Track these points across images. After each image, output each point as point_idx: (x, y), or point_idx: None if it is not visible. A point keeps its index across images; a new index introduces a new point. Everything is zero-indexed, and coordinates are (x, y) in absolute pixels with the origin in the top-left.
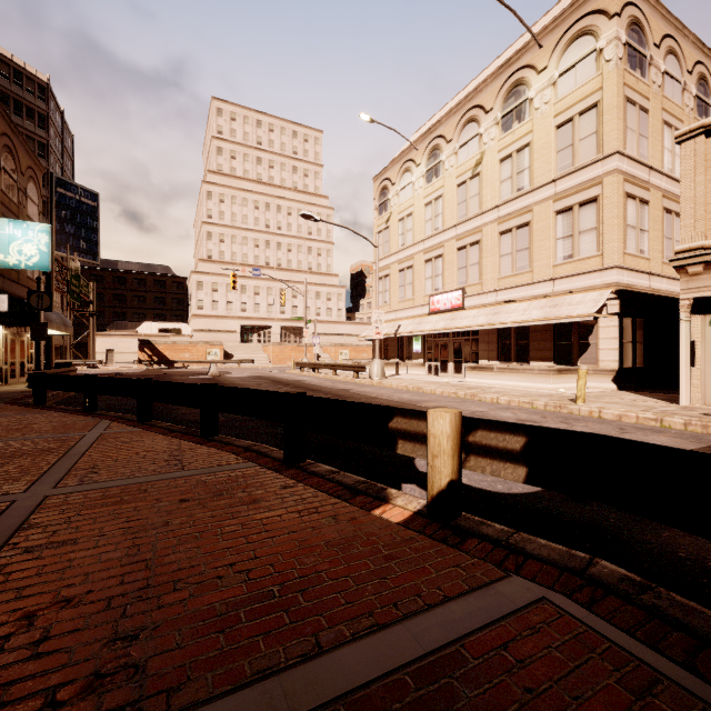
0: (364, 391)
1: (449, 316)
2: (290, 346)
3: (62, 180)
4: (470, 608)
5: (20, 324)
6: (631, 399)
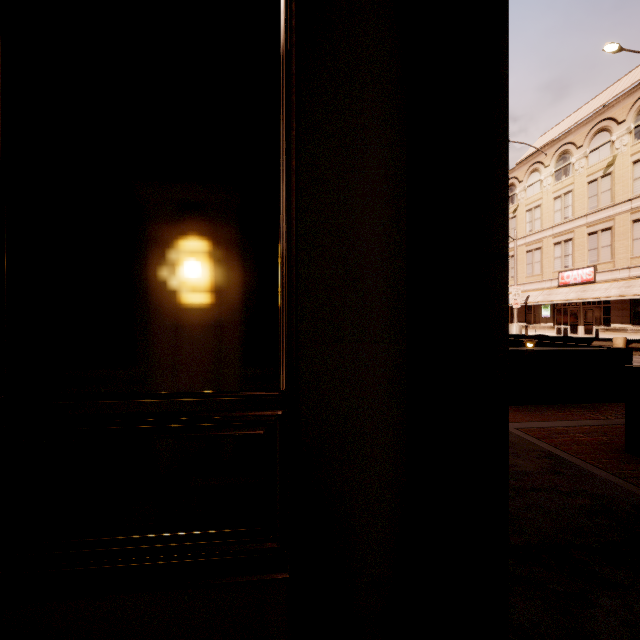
0: None
1: (579, 288)
2: None
3: None
4: None
5: None
6: None
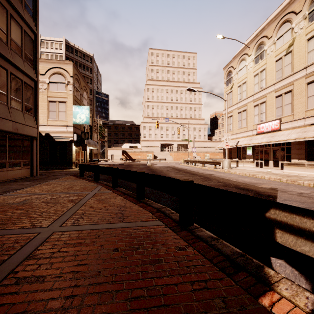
0: (221, 175)
1: (270, 134)
2: (181, 152)
3: (97, 91)
4: None
5: (80, 145)
6: None
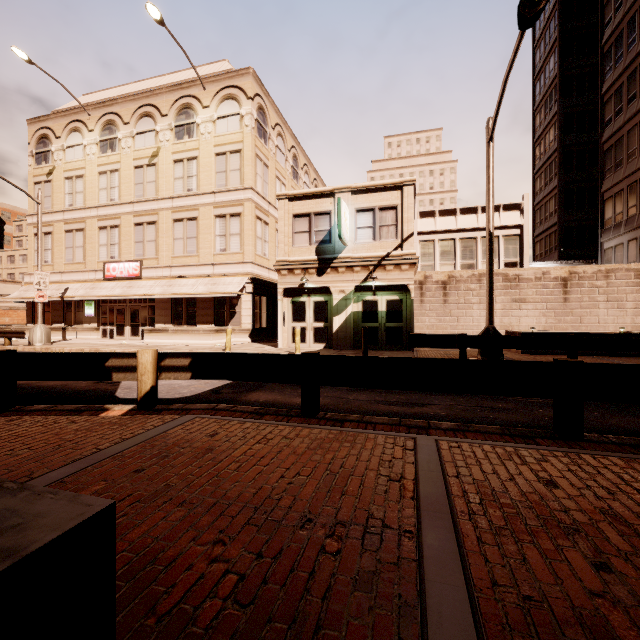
0: None
1: (126, 283)
2: None
3: None
4: (167, 426)
5: None
6: (257, 347)
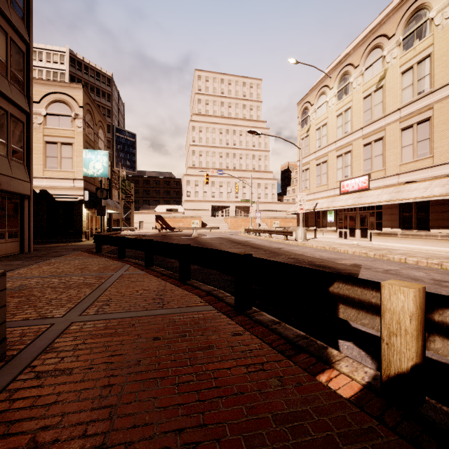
0: (292, 249)
1: (356, 195)
2: (241, 218)
3: (118, 128)
4: None
5: (94, 207)
6: None
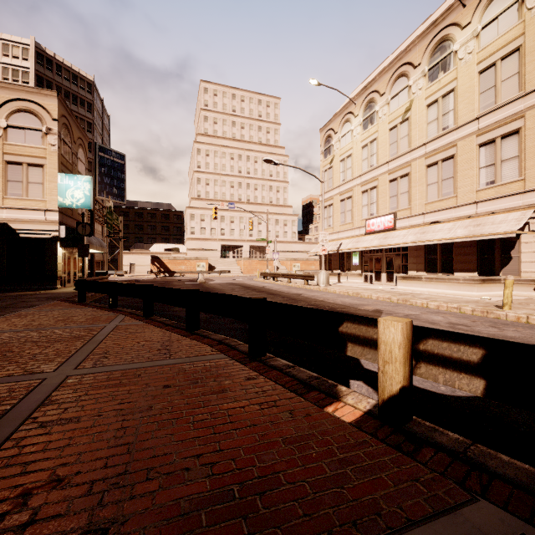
0: (313, 295)
1: (382, 235)
2: (256, 260)
3: (102, 147)
4: None
5: (73, 246)
6: None
